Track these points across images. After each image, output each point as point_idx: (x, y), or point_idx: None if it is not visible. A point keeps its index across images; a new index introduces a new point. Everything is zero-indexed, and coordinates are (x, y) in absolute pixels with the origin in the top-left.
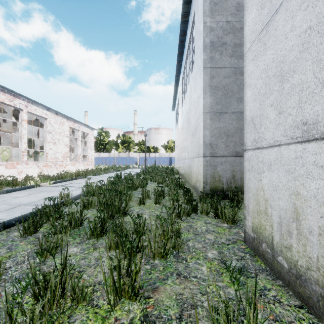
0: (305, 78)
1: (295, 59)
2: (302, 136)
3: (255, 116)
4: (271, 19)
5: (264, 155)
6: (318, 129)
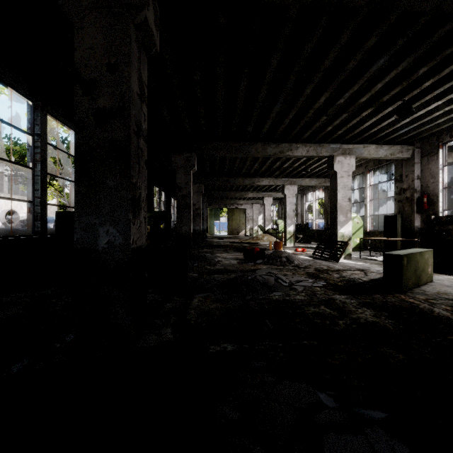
0: None
1: None
2: None
3: None
4: None
5: None
6: None
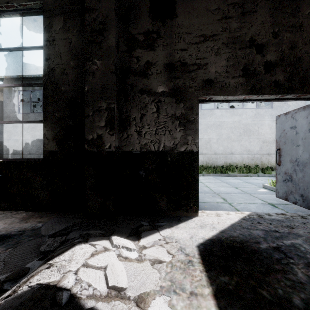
0: (14, 149)
1: (13, 146)
2: (13, 154)
3: (6, 150)
4: (9, 140)
5: (8, 155)
6: (15, 153)
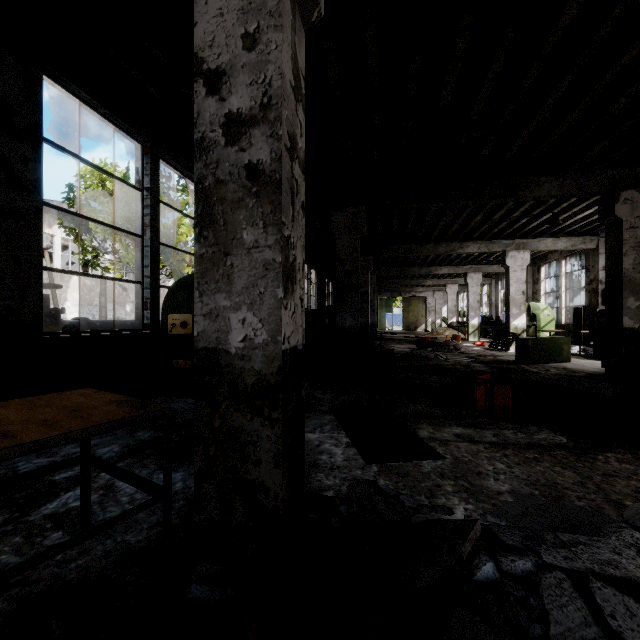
0: None
1: None
2: None
3: None
4: None
5: None
6: None
